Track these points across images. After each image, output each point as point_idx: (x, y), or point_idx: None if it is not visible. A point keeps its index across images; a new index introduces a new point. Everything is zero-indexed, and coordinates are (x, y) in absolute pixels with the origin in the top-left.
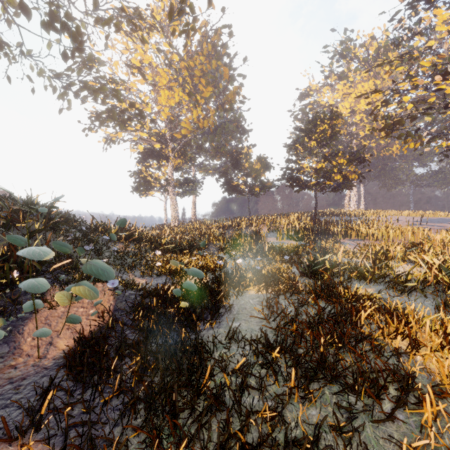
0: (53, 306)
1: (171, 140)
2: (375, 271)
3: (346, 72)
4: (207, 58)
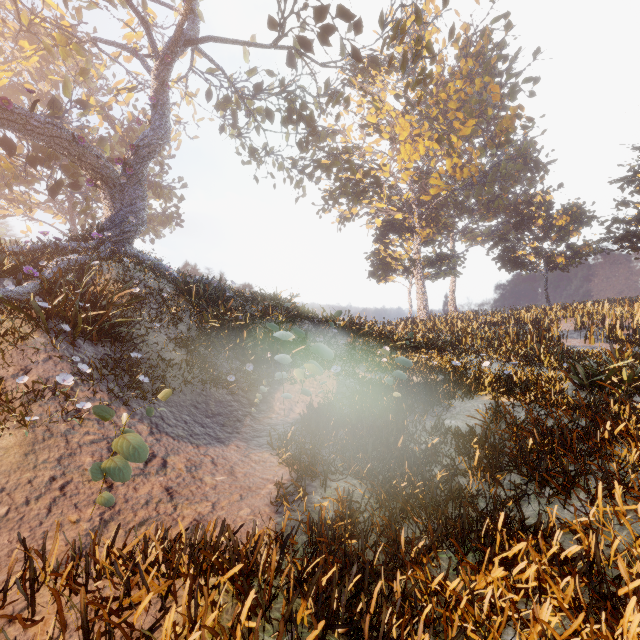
0: (292, 383)
1: (416, 206)
2: None
3: None
4: (466, 79)
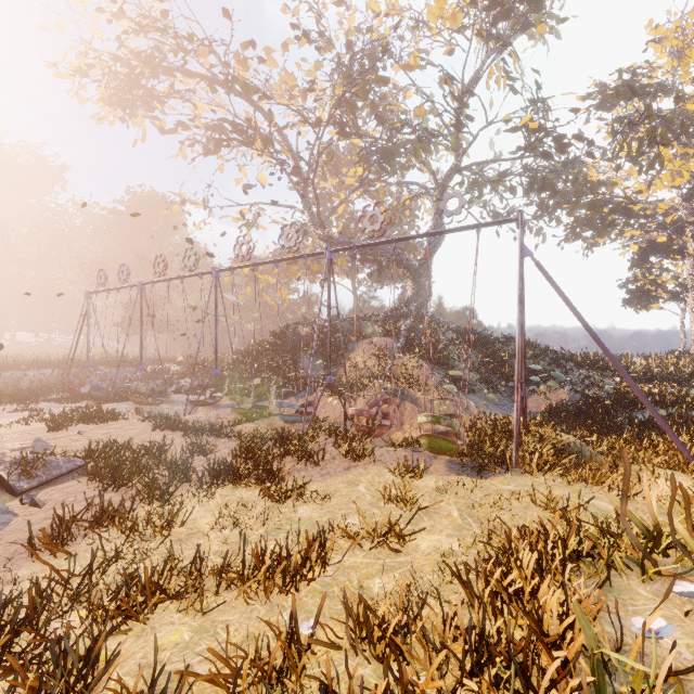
0: (538, 395)
1: (689, 224)
2: None
3: None
4: None
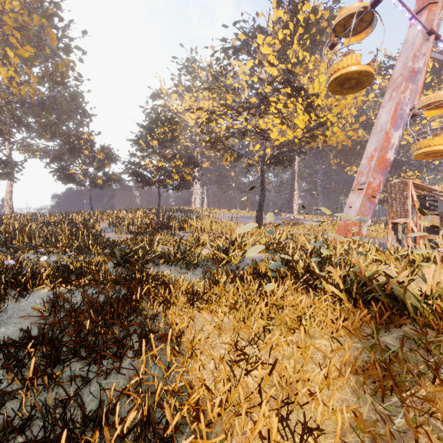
0: None
1: None
2: (179, 255)
3: (192, 87)
4: (24, 7)
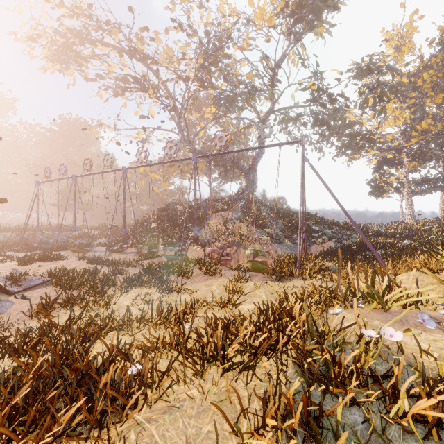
0: (317, 244)
1: (404, 148)
2: None
3: None
4: (436, 69)
